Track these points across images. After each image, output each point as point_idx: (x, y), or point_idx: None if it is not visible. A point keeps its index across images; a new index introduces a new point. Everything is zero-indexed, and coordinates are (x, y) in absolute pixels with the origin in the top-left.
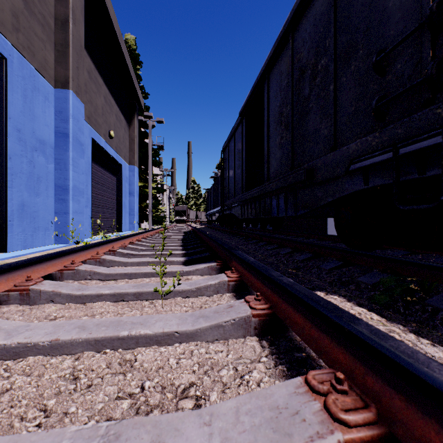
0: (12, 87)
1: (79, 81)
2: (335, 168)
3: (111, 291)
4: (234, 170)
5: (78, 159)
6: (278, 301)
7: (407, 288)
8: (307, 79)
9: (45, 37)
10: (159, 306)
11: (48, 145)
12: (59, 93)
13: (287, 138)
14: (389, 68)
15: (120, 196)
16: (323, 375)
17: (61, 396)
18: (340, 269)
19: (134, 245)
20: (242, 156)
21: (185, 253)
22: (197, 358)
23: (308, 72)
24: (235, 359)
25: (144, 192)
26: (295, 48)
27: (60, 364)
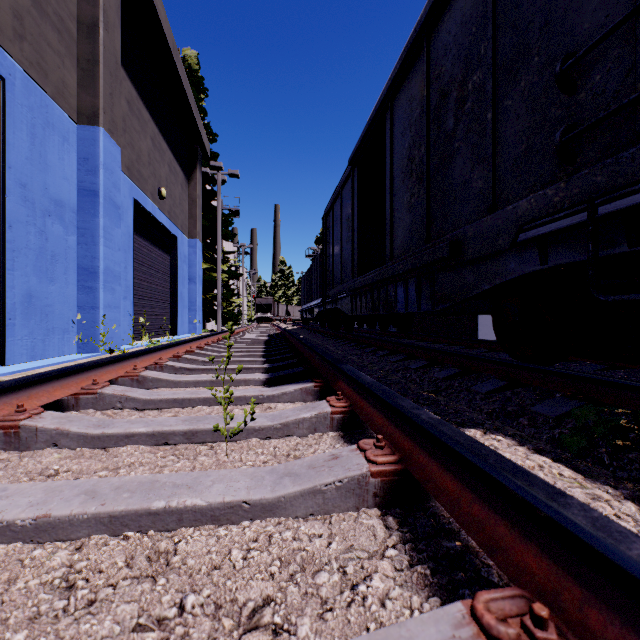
0: (14, 122)
1: (113, 114)
2: (495, 239)
3: (148, 429)
4: (342, 245)
5: (112, 229)
6: (413, 450)
7: (616, 426)
8: (451, 106)
9: (63, 49)
10: (222, 454)
11: (68, 207)
12: (85, 132)
13: (420, 196)
14: (581, 81)
15: (176, 283)
16: (504, 602)
17: (39, 623)
18: (503, 393)
19: (193, 355)
20: (353, 223)
21: (268, 368)
22: (278, 550)
23: (452, 94)
24: (342, 551)
25: (210, 277)
26: (433, 59)
27: (48, 559)
